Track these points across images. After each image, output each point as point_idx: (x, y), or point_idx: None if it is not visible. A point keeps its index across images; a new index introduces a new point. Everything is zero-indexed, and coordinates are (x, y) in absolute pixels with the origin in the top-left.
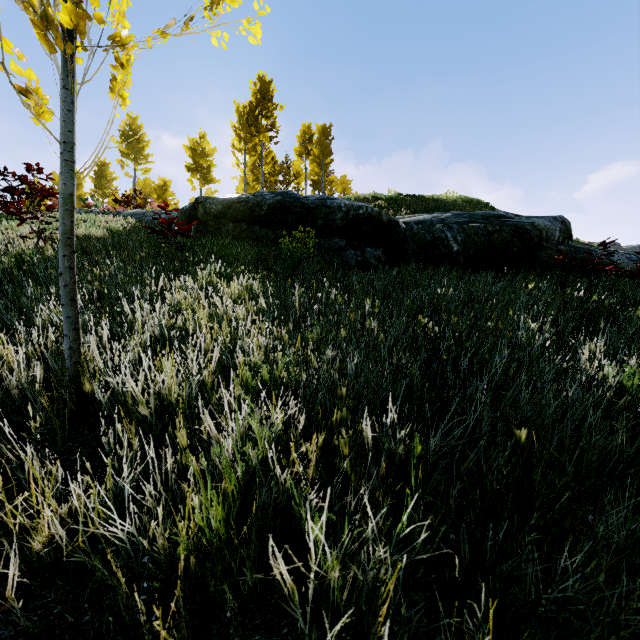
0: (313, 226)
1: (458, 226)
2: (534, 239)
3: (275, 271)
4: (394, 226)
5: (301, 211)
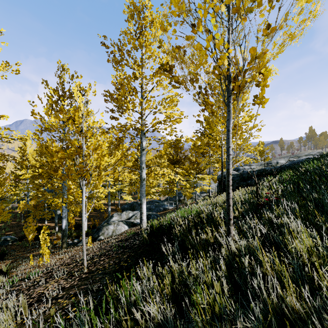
0: None
1: None
2: None
3: None
4: None
5: None
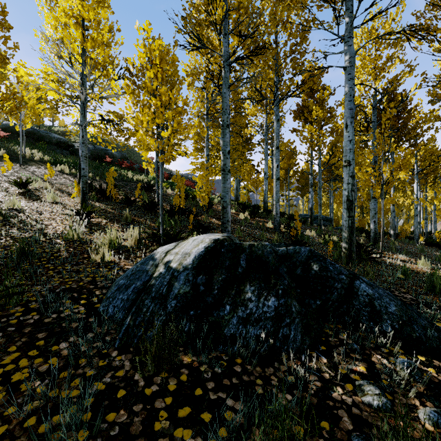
0: (45, 141)
1: (90, 149)
2: (111, 156)
3: (39, 149)
4: (73, 146)
5: (40, 135)
